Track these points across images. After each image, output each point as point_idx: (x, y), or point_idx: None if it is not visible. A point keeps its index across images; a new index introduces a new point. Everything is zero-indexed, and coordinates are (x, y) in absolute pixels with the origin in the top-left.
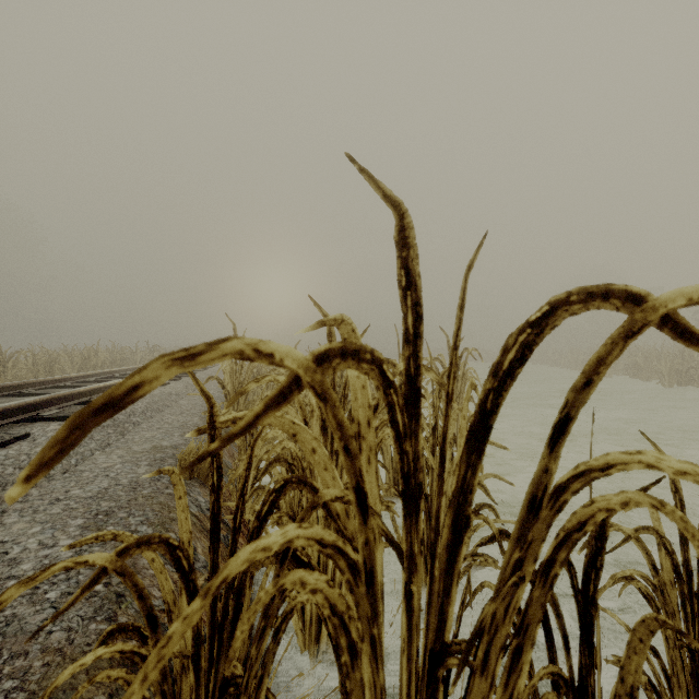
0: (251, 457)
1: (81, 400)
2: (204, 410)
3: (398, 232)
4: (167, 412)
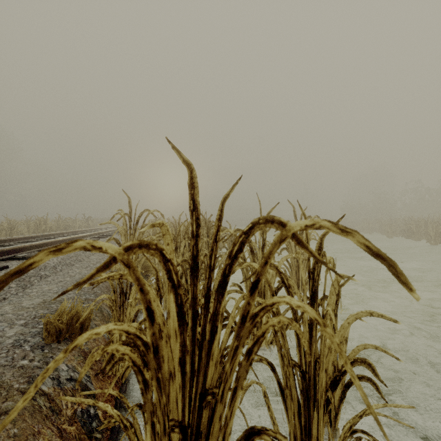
0: None
1: (5, 257)
2: None
3: None
4: (76, 266)
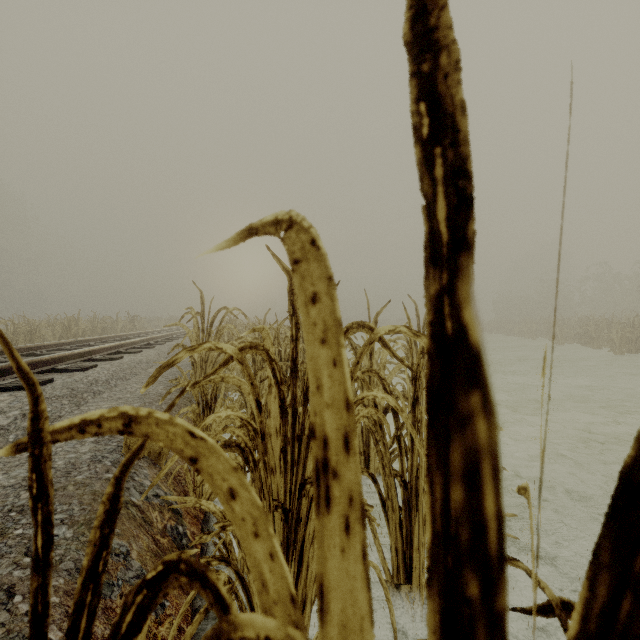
0: (117, 497)
1: (43, 368)
2: (172, 378)
3: (410, 21)
4: (133, 380)
